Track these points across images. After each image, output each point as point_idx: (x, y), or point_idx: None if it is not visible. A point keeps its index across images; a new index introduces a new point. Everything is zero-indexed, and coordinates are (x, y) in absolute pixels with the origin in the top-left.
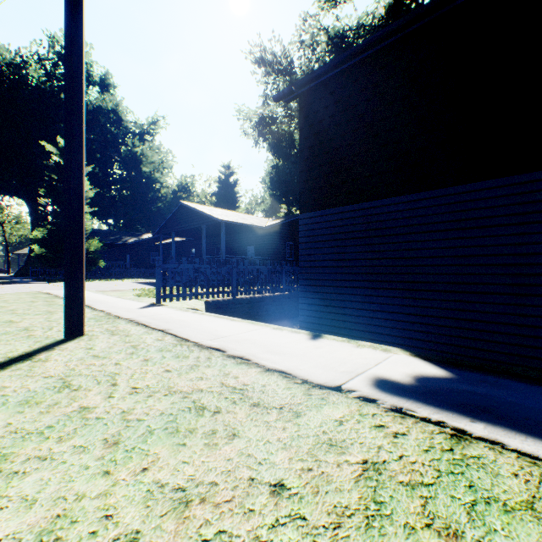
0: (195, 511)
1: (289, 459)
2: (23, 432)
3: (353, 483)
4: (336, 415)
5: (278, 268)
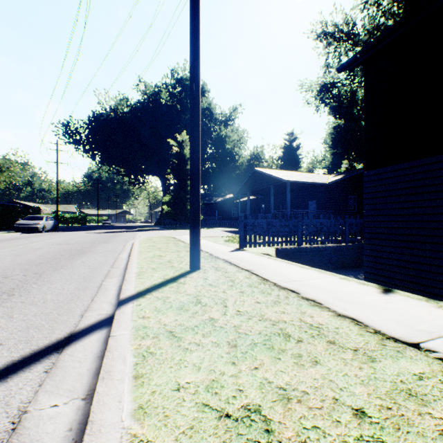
0: (294, 406)
1: (367, 394)
2: (184, 326)
3: (437, 434)
4: (414, 369)
5: (340, 221)
